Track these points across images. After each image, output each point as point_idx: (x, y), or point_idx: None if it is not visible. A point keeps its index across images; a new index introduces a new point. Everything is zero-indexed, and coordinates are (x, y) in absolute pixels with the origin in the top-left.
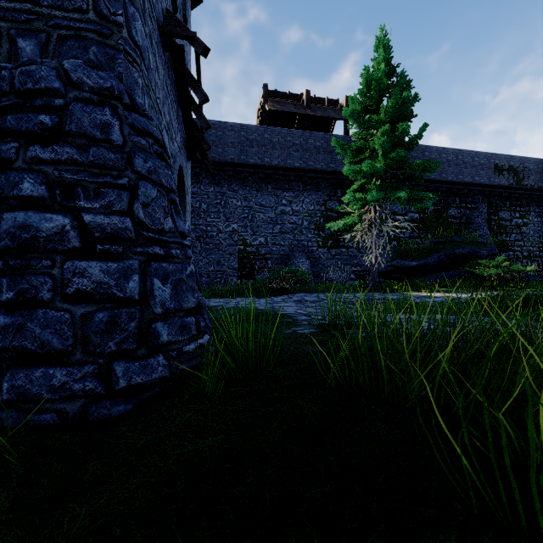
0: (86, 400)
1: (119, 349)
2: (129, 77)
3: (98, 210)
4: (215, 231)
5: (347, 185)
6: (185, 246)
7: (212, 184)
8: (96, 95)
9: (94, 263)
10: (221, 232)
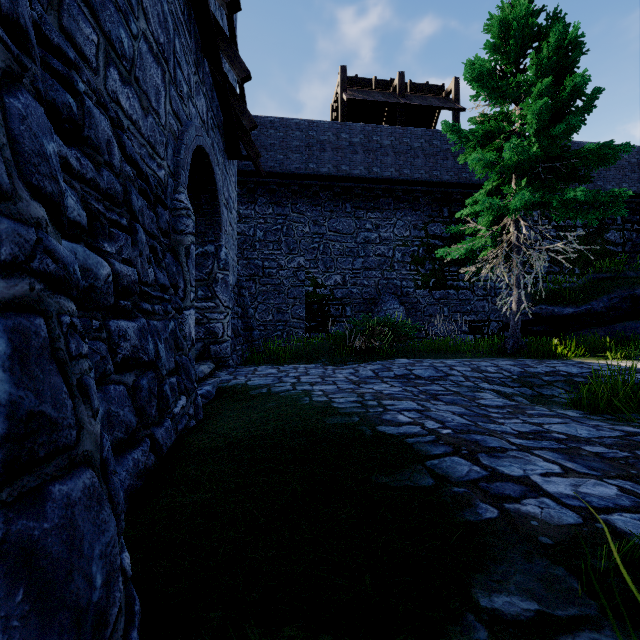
0: None
1: None
2: None
3: None
4: (275, 267)
5: (457, 201)
6: None
7: (270, 204)
8: None
9: None
10: (283, 268)
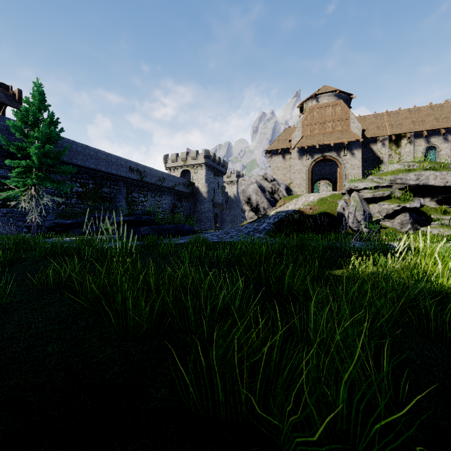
0: None
1: None
2: None
3: None
4: None
5: (19, 159)
6: None
7: None
8: None
9: None
10: None
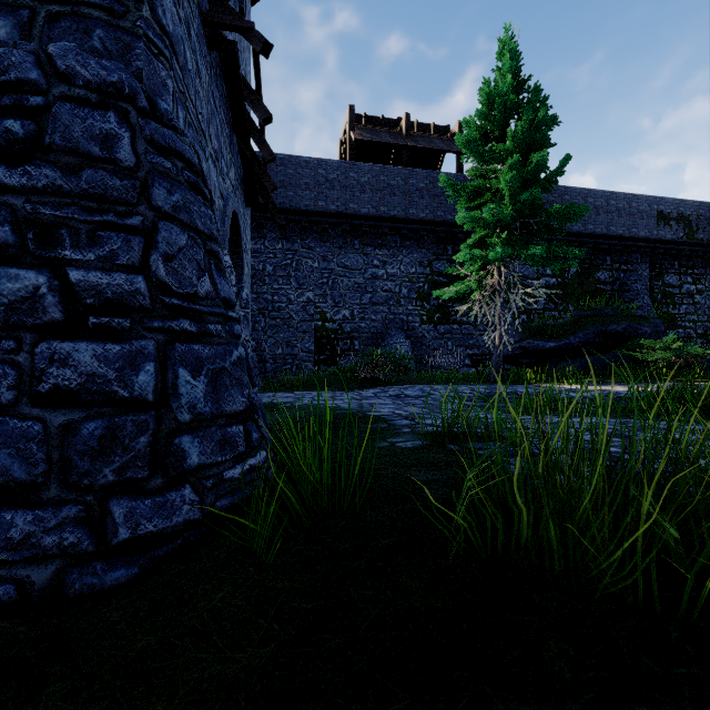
0: (63, 563)
1: (119, 480)
2: (153, 76)
3: (93, 264)
4: (285, 301)
5: (460, 240)
6: (231, 319)
7: (280, 239)
8: (95, 93)
9: (84, 345)
10: (292, 302)
